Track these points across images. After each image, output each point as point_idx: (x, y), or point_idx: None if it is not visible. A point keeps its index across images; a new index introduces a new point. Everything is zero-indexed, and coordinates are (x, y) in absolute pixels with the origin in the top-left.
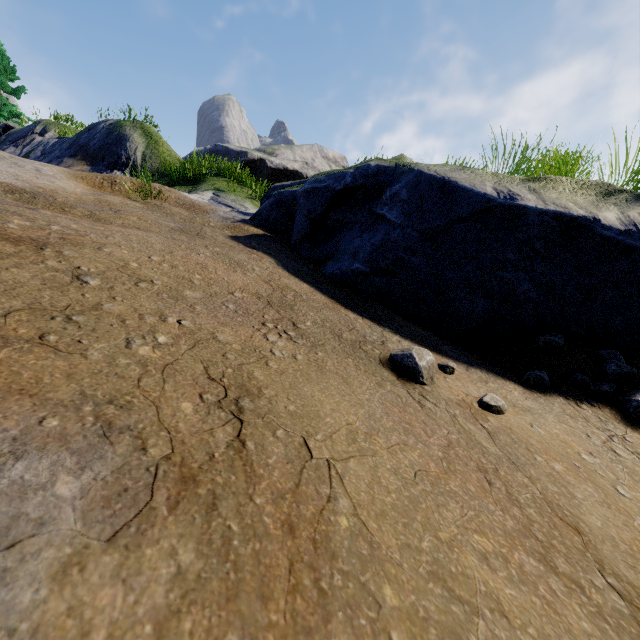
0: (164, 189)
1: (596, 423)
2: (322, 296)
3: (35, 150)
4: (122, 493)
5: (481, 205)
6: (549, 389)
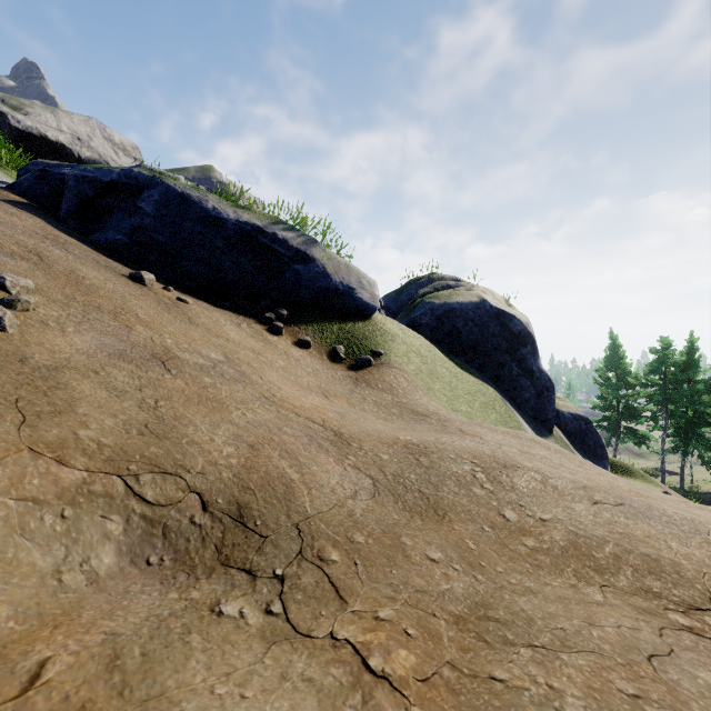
0: None
1: (242, 320)
2: (89, 248)
3: None
4: (2, 252)
5: (203, 214)
6: (229, 310)
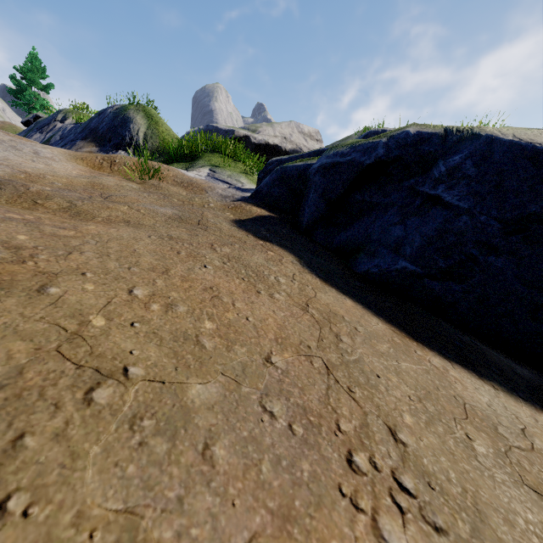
0: (162, 167)
1: None
2: (378, 321)
3: (55, 135)
4: None
5: None
6: None
